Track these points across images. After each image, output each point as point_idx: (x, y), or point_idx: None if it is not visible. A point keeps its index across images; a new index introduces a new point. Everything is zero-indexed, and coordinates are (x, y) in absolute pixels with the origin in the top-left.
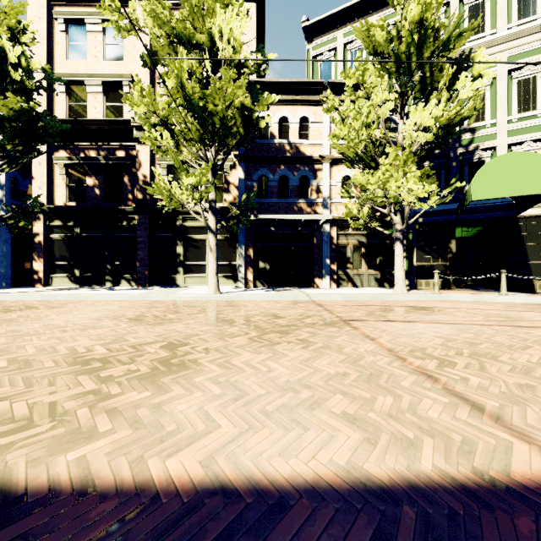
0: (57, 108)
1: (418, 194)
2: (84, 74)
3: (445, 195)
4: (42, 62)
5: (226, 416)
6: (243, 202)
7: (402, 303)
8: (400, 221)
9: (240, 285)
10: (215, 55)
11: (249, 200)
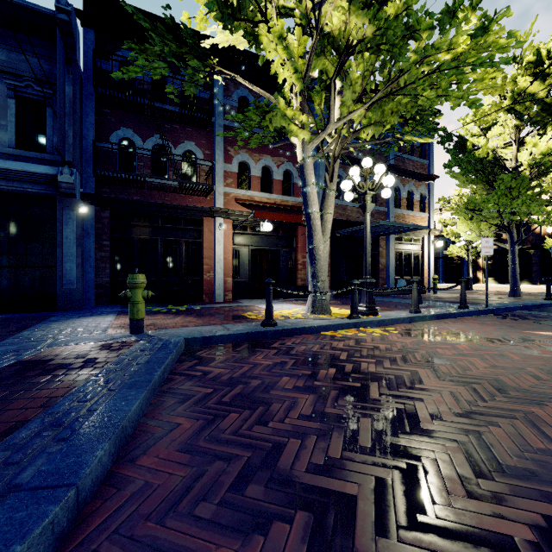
0: None
1: None
2: None
3: None
4: None
5: None
6: None
7: None
8: None
9: None
10: None
11: None
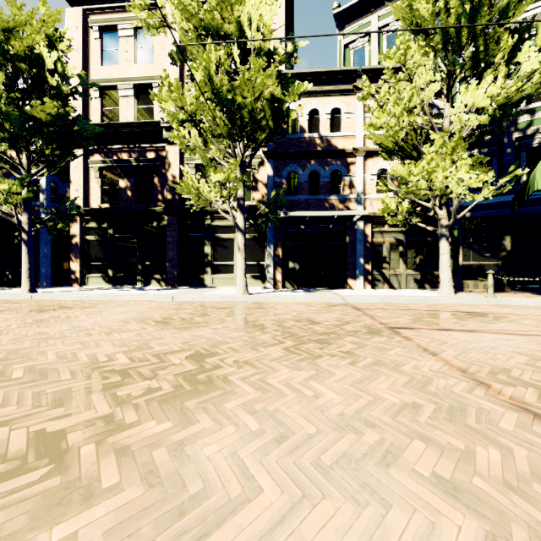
0: (93, 113)
1: (470, 185)
2: (116, 79)
3: (497, 186)
4: (79, 69)
5: (269, 470)
6: (272, 199)
7: (452, 307)
8: (446, 216)
9: (268, 285)
10: (243, 45)
11: (278, 197)
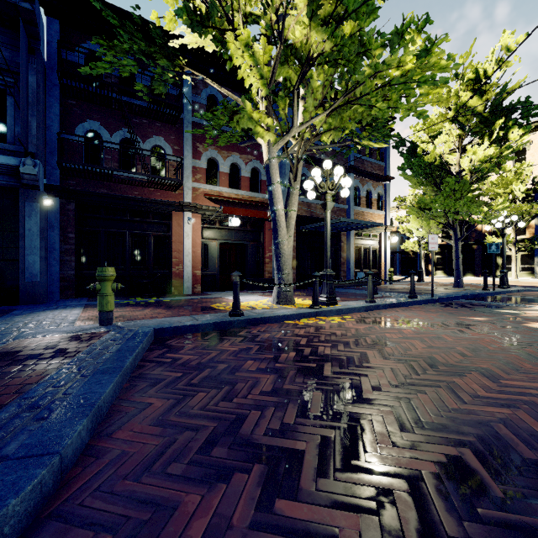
0: None
1: None
2: None
3: None
4: None
5: None
6: (532, 240)
7: None
8: None
9: (535, 277)
10: (513, 193)
11: (537, 238)
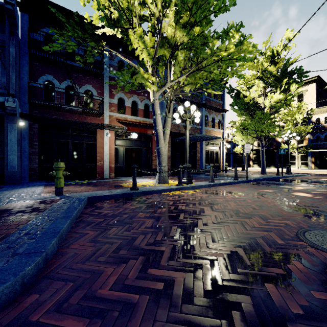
0: None
1: None
2: None
3: None
4: None
5: None
6: (307, 146)
7: None
8: None
9: (308, 168)
10: (296, 119)
11: (309, 145)
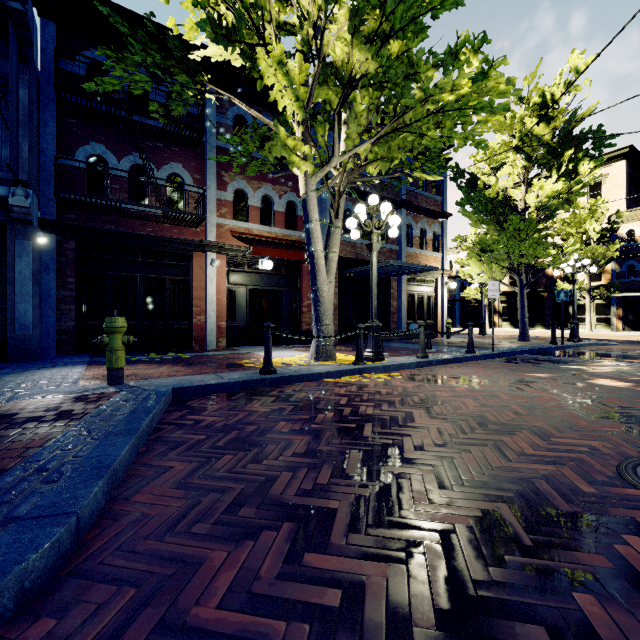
0: None
1: None
2: None
3: None
4: None
5: None
6: (608, 286)
7: None
8: None
9: (612, 329)
10: (587, 233)
11: (614, 284)
